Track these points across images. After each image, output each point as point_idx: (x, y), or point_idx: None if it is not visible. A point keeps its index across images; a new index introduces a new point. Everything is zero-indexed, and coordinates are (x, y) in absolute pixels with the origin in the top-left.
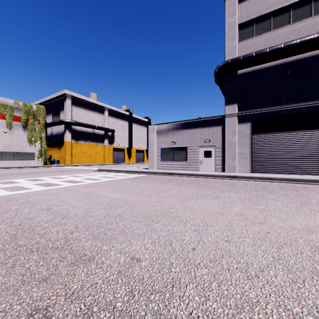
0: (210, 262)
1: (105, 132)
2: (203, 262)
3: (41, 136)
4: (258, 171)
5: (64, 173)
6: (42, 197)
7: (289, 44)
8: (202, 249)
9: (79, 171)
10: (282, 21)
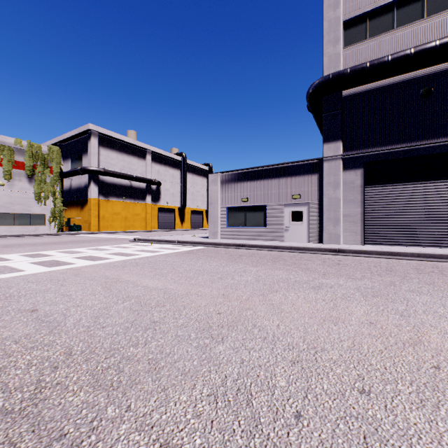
0: None
1: (147, 185)
2: None
3: (54, 191)
4: (373, 241)
5: (84, 245)
6: (34, 285)
7: (424, 48)
8: (316, 417)
9: (106, 242)
10: (411, 15)
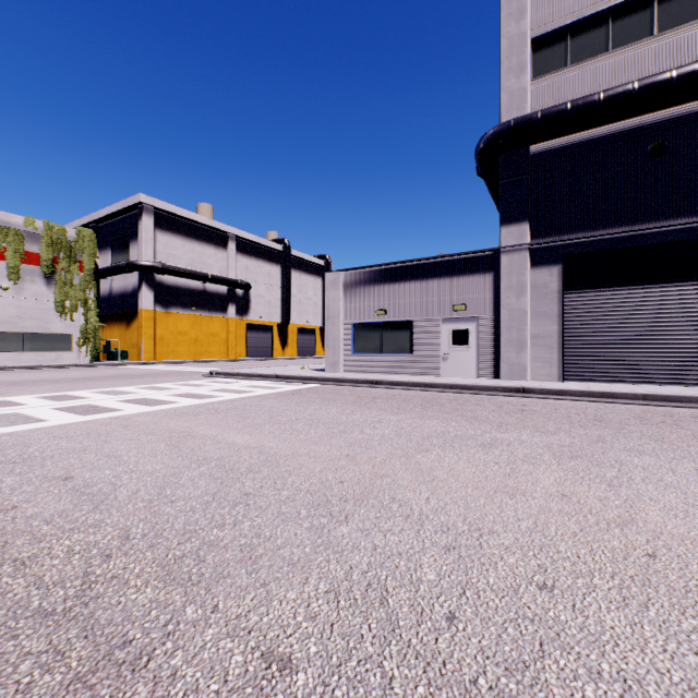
0: (507, 675)
1: (229, 290)
2: (487, 674)
3: (86, 298)
4: (578, 376)
5: (133, 381)
6: (63, 442)
7: (653, 81)
8: (477, 619)
9: (167, 377)
10: (634, 30)
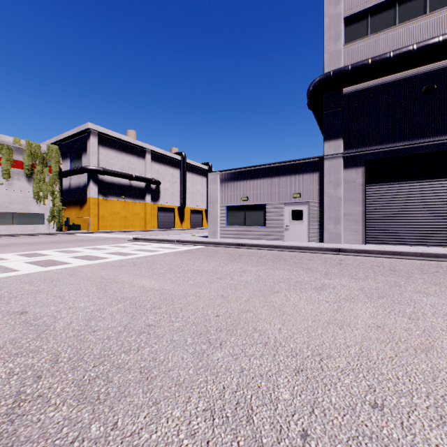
0: None
1: (146, 185)
2: None
3: (53, 190)
4: (375, 241)
5: (82, 244)
6: (26, 286)
7: (427, 44)
8: (325, 437)
9: (105, 241)
10: (413, 11)
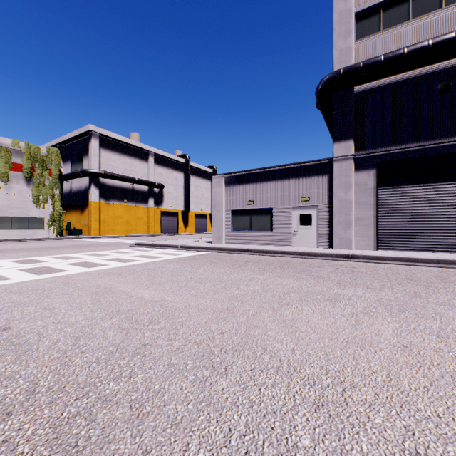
0: None
1: (149, 188)
2: None
3: (54, 194)
4: (387, 246)
5: (81, 250)
6: (15, 297)
7: (443, 39)
8: None
9: (105, 246)
10: (428, 5)
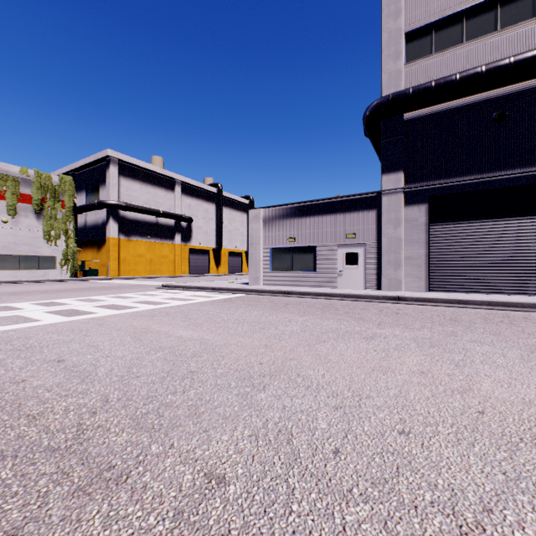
0: (372, 486)
1: (176, 222)
2: (359, 486)
3: (67, 229)
4: (440, 288)
5: (103, 292)
6: (55, 336)
7: (496, 66)
8: (354, 453)
9: (129, 289)
10: (482, 27)
